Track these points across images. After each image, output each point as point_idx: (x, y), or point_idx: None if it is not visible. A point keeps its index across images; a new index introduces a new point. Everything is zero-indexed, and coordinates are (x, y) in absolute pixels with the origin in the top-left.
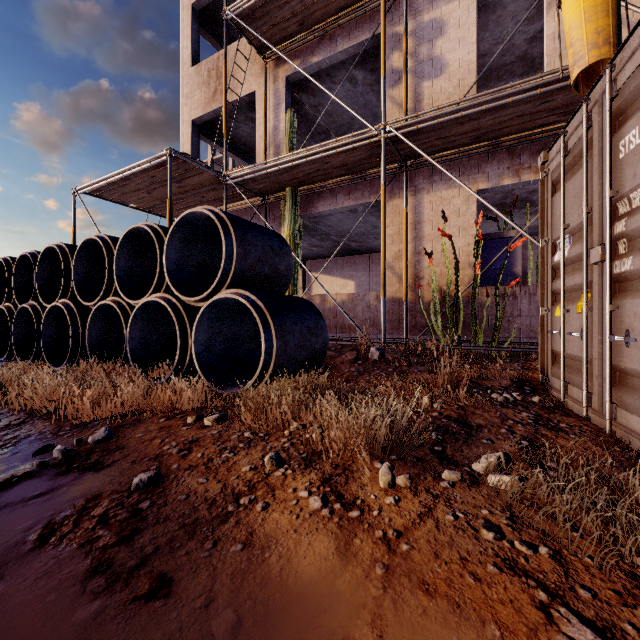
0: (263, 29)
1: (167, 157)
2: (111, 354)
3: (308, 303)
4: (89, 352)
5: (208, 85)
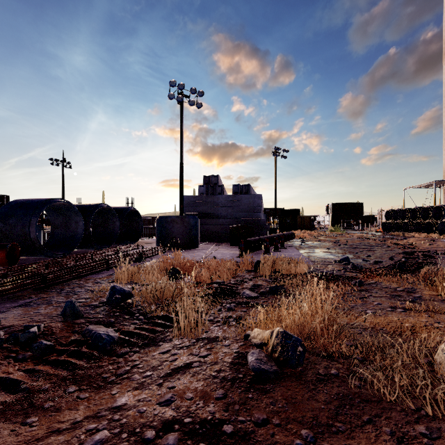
0: None
1: (433, 183)
2: (418, 232)
3: None
4: (413, 231)
5: None
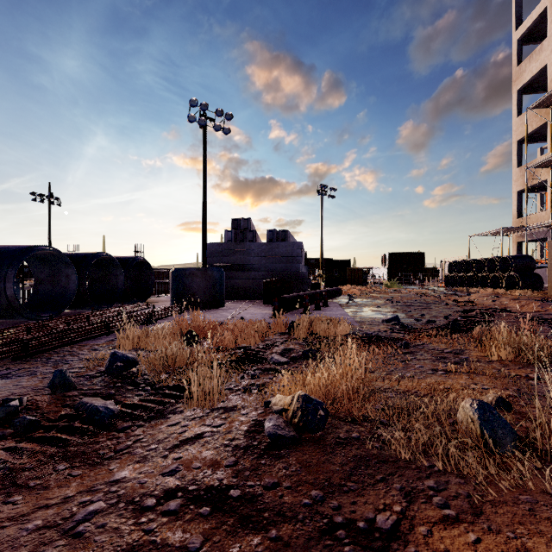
0: (545, 164)
1: (501, 230)
2: (484, 287)
3: (537, 275)
4: (479, 286)
5: (525, 176)
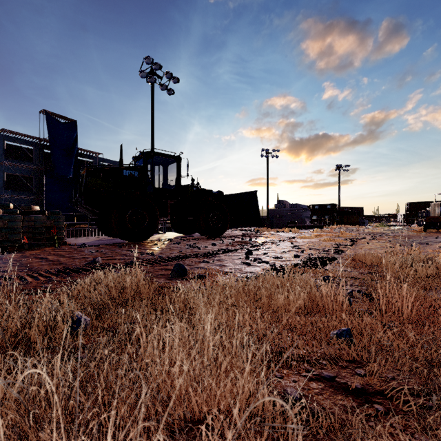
0: None
1: None
2: None
3: None
4: None
5: None
